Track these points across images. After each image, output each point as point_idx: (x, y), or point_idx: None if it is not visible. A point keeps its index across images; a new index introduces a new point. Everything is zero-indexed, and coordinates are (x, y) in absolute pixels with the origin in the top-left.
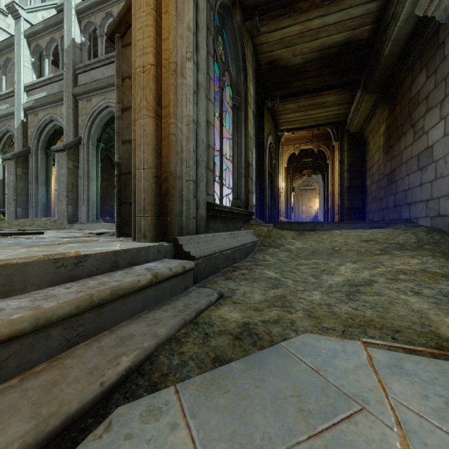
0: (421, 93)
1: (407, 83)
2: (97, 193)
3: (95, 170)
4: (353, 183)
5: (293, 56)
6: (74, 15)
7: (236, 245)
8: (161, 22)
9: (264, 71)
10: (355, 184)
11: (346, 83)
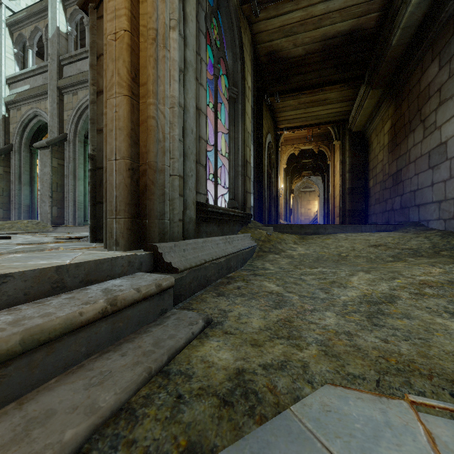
0: (433, 85)
1: (416, 76)
2: (85, 194)
3: (82, 169)
4: (355, 184)
5: (294, 46)
6: (58, 2)
7: (232, 251)
8: None
9: (263, 63)
10: (357, 185)
11: (350, 77)
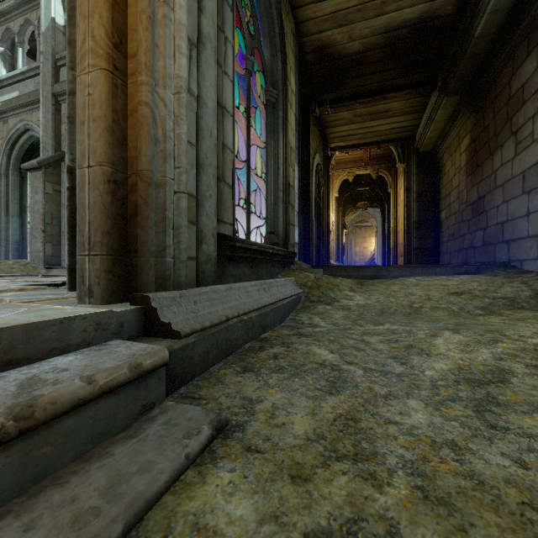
0: (529, 86)
1: (505, 77)
2: None
3: None
4: (423, 216)
5: (349, 40)
6: None
7: (268, 302)
8: None
9: (309, 62)
10: (426, 217)
11: (418, 82)
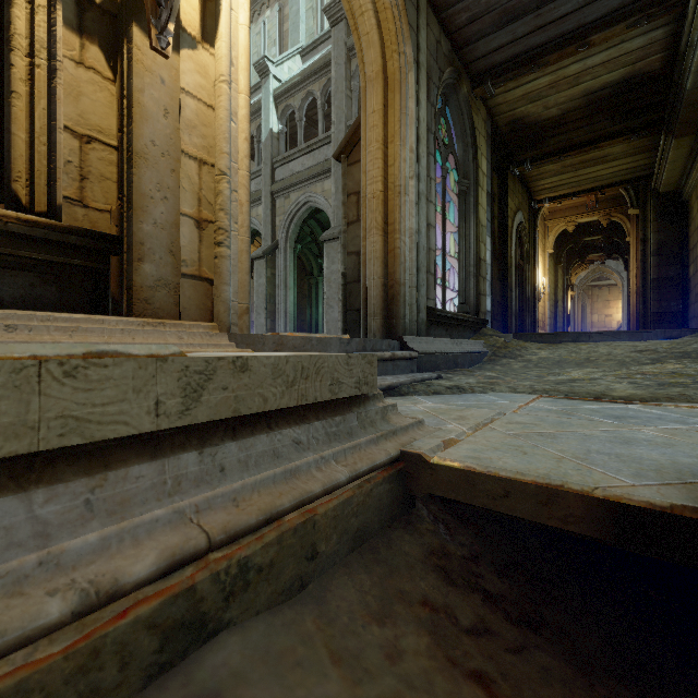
0: None
1: None
2: (295, 304)
3: (293, 277)
4: (664, 273)
5: (545, 109)
6: (271, 103)
7: (459, 351)
8: (387, 152)
9: (504, 133)
10: (668, 274)
11: (639, 125)
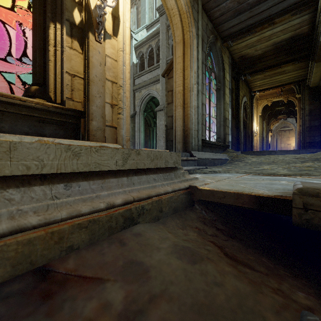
0: None
1: None
2: (143, 139)
3: (143, 127)
4: (312, 124)
5: (255, 51)
6: (133, 50)
7: (216, 158)
8: (184, 73)
9: (237, 62)
10: (314, 124)
11: (299, 57)
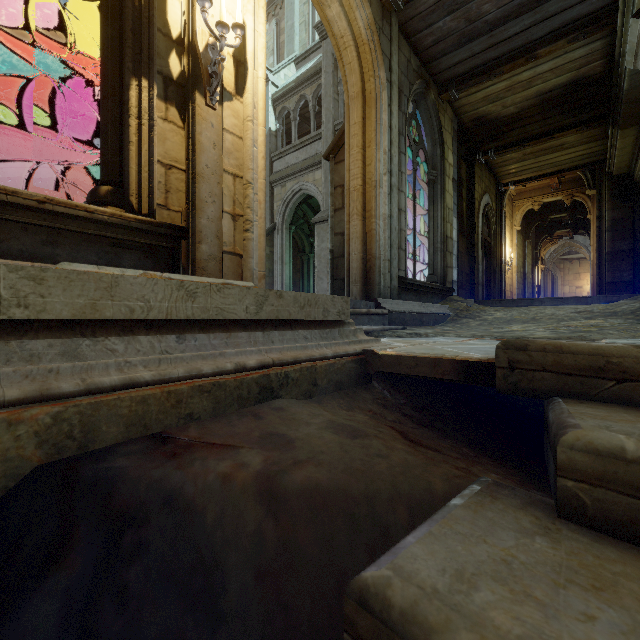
0: None
1: None
2: (290, 277)
3: (288, 254)
4: (618, 247)
5: (504, 108)
6: (270, 106)
7: (425, 311)
8: (365, 154)
9: (469, 128)
10: (621, 247)
11: (589, 118)
